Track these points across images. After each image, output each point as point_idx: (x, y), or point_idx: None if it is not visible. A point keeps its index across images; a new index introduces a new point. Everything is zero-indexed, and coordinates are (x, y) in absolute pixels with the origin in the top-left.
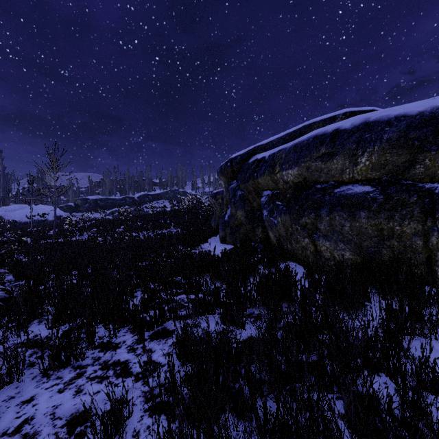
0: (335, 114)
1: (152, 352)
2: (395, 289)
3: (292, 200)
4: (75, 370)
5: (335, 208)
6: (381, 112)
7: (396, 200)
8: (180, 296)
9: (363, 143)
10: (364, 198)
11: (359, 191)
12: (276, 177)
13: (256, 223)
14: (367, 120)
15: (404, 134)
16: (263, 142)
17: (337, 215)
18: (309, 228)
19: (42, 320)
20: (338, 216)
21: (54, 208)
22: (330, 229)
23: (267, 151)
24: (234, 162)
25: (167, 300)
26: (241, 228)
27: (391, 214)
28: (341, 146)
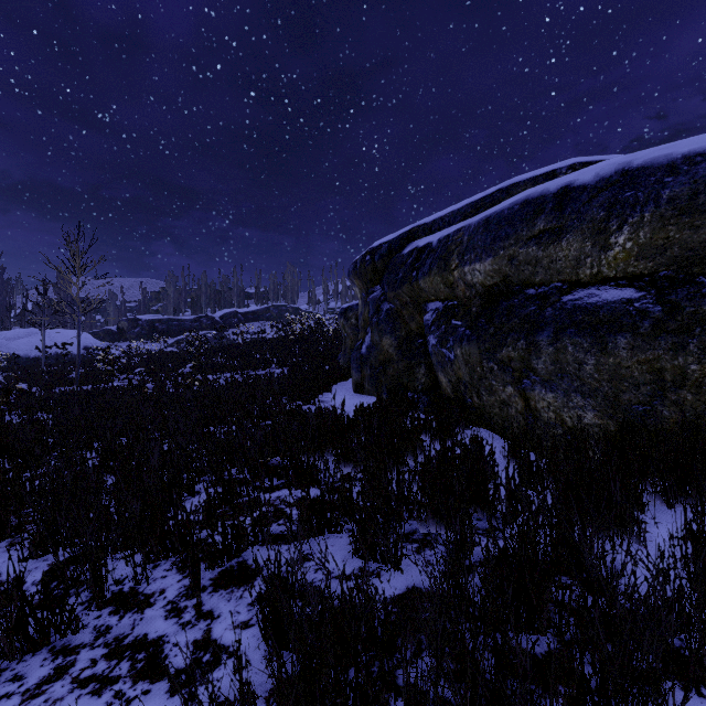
0: (555, 168)
1: (214, 620)
2: (704, 490)
3: (482, 317)
4: (53, 659)
5: (566, 331)
6: (653, 151)
7: (689, 314)
8: (278, 493)
9: (620, 208)
10: (623, 311)
11: (611, 299)
12: (451, 277)
13: (415, 358)
14: (626, 166)
15: (705, 188)
16: (426, 219)
17: (571, 342)
18: (515, 367)
19: (15, 542)
20: (572, 345)
21: (77, 333)
22: (555, 369)
23: (435, 233)
24: (378, 254)
25: (250, 507)
26: (389, 366)
27: (680, 340)
28: (576, 216)
